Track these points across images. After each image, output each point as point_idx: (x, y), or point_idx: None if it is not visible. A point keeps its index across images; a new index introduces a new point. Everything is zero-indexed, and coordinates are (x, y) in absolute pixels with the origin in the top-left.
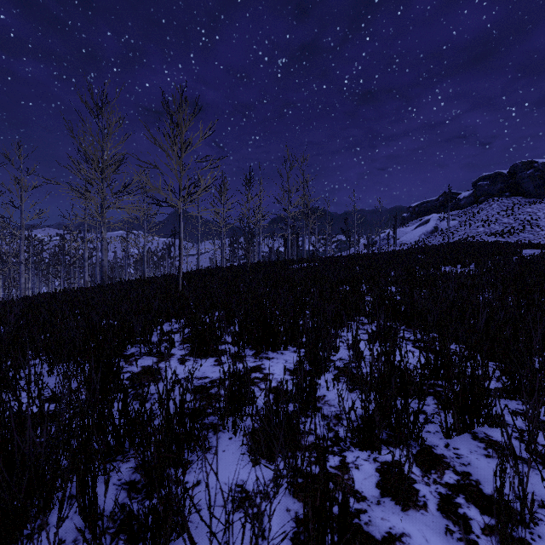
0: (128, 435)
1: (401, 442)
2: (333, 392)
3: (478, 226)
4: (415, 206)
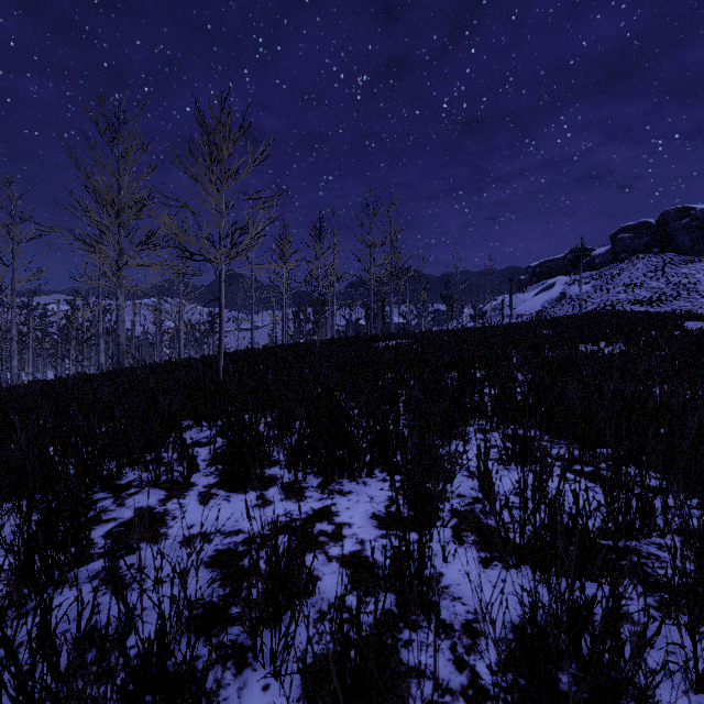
0: (51, 696)
1: (608, 703)
2: (455, 567)
3: (618, 291)
4: (535, 266)
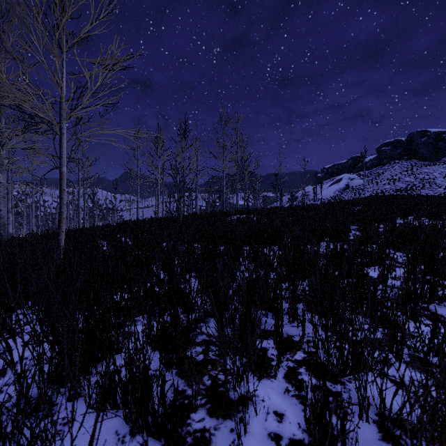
0: None
1: None
2: None
3: (384, 183)
4: (328, 168)
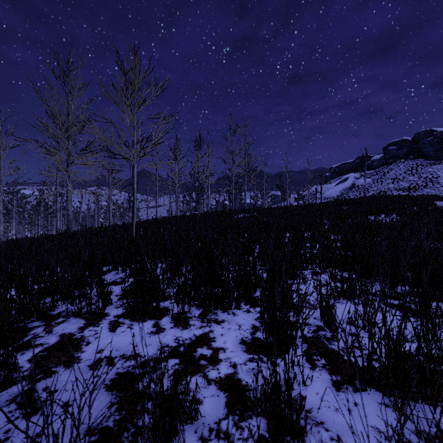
0: None
1: None
2: (313, 390)
3: (388, 183)
4: (335, 167)
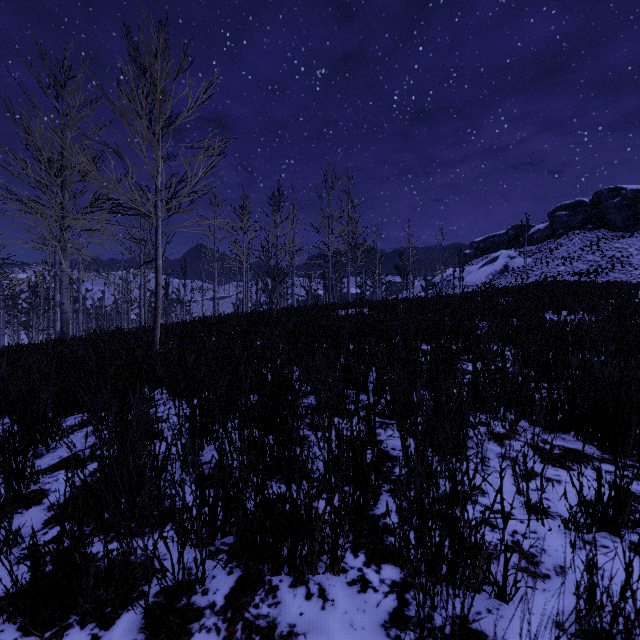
0: None
1: None
2: None
3: (557, 264)
4: (479, 241)
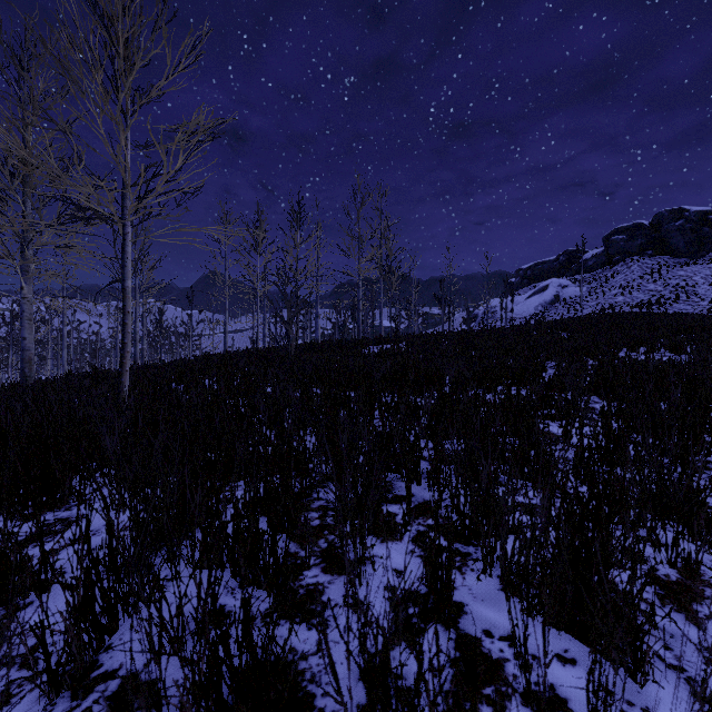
0: None
1: None
2: None
3: (615, 294)
4: (526, 268)
